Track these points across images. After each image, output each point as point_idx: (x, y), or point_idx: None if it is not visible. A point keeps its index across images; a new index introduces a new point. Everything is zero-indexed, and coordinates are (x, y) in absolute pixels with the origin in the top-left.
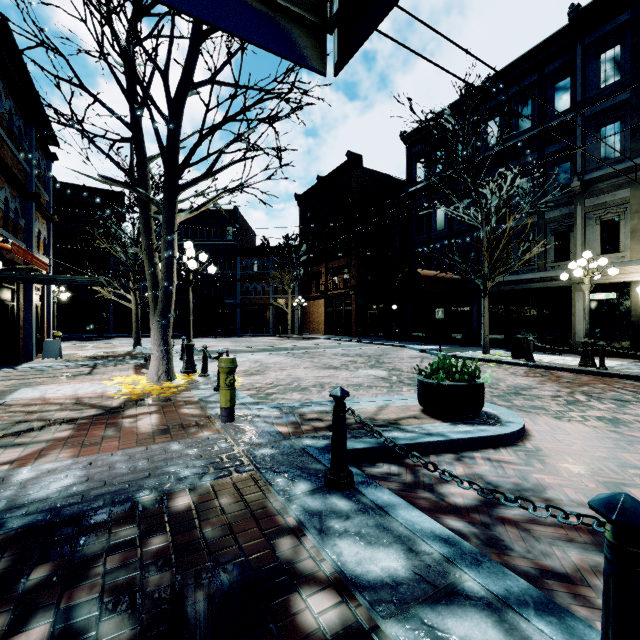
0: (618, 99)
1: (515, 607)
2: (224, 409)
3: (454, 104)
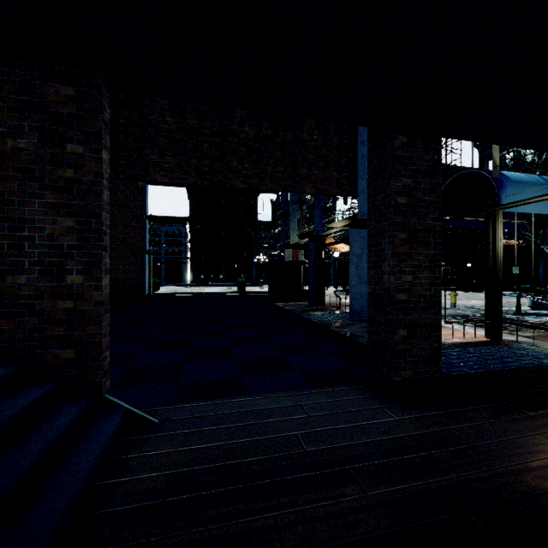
0: None
1: None
2: (453, 304)
3: None
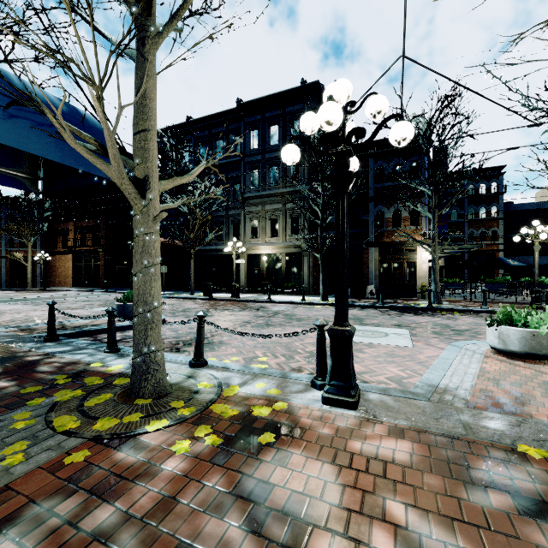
0: (257, 158)
1: (101, 347)
2: None
3: (180, 125)
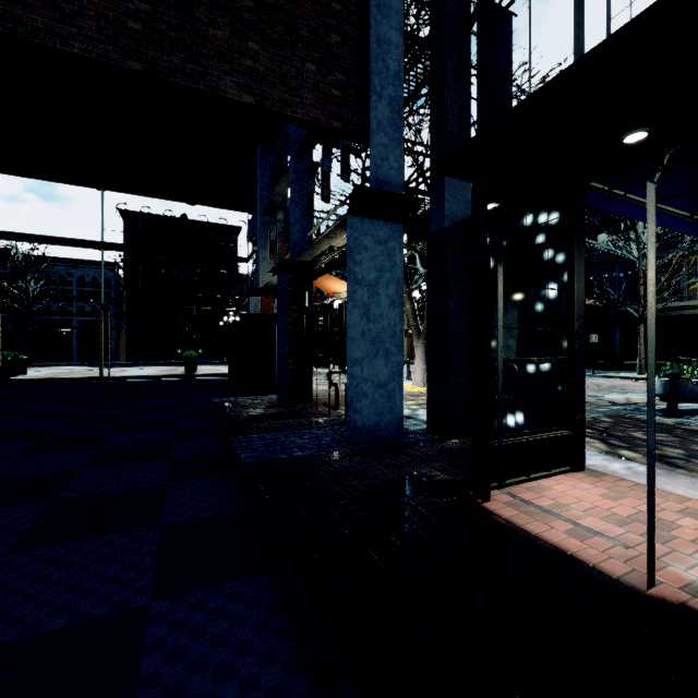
0: None
1: None
2: None
3: None
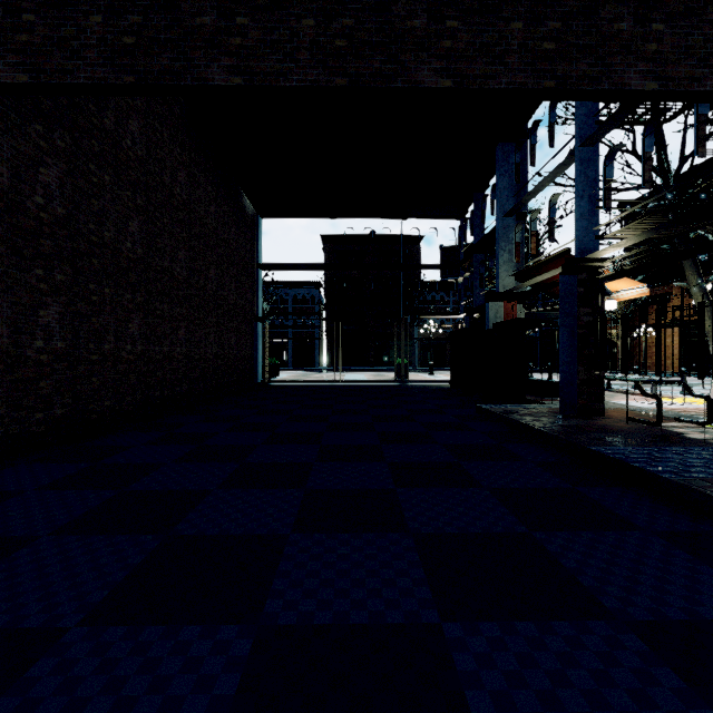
0: None
1: None
2: None
3: None
